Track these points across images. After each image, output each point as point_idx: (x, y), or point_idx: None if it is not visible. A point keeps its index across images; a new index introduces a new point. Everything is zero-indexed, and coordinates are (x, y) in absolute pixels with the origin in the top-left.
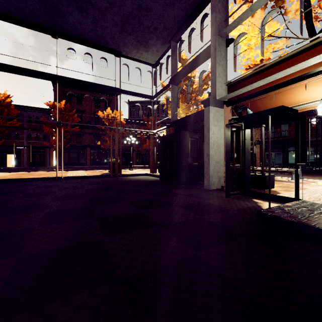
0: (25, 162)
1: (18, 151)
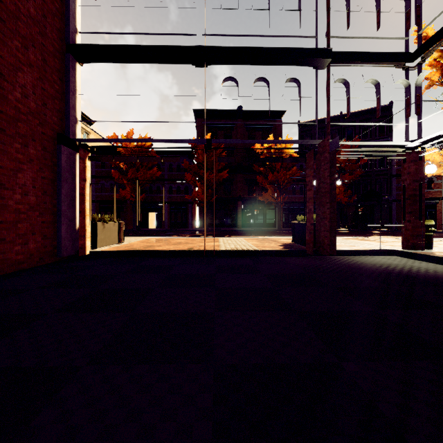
0: (166, 222)
1: (159, 208)
